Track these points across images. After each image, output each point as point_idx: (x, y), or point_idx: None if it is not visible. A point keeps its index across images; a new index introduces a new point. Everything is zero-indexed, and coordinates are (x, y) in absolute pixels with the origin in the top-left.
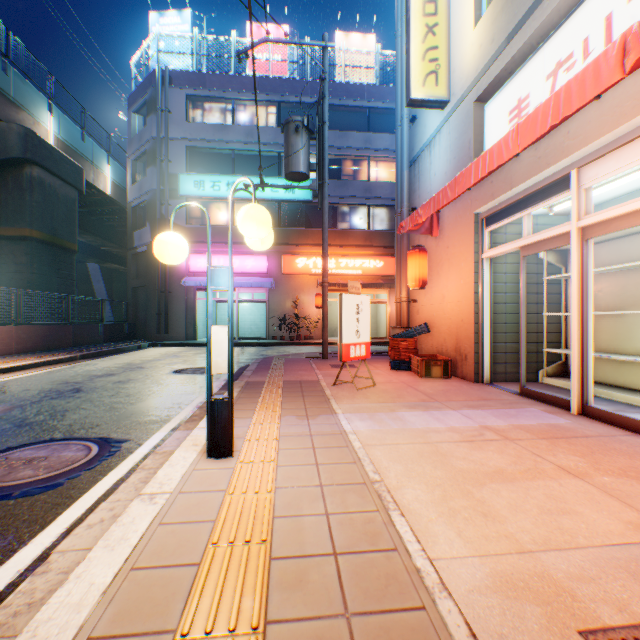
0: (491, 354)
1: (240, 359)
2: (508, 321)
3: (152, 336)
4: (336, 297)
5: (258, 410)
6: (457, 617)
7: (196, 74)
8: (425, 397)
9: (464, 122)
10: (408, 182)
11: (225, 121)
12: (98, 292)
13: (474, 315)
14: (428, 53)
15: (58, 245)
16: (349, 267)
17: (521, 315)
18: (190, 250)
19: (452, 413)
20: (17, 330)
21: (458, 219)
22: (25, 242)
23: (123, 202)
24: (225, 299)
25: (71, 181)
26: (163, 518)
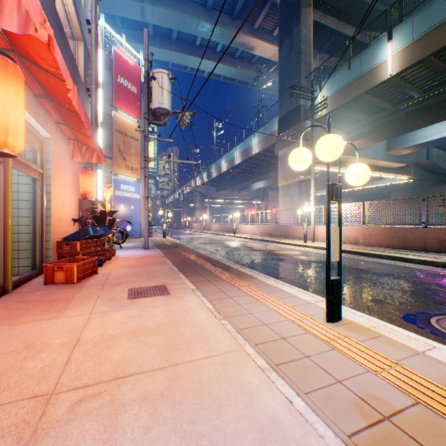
0: None
1: None
2: None
3: None
4: None
5: None
6: (197, 293)
7: None
8: None
9: None
10: None
11: None
12: None
13: None
14: None
15: None
16: None
17: None
18: None
19: None
20: None
21: None
22: None
23: None
24: None
25: None
26: (296, 297)
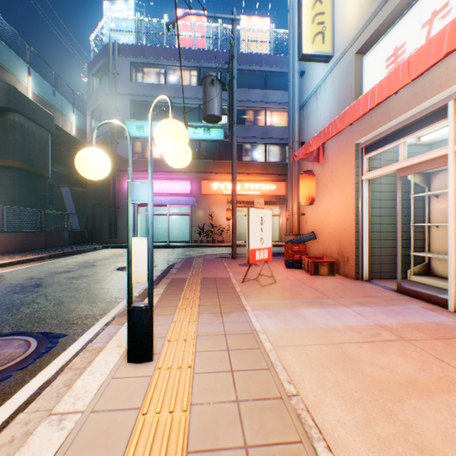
0: (369, 257)
1: (169, 258)
2: (382, 230)
3: (105, 240)
4: (241, 211)
5: (179, 307)
6: None
7: (138, 47)
8: (319, 294)
9: (346, 71)
10: (298, 122)
11: (159, 81)
12: (69, 208)
13: (355, 225)
14: (316, 17)
15: (34, 173)
16: (251, 189)
17: (398, 226)
18: (133, 177)
19: (346, 310)
20: (0, 236)
21: (341, 149)
22: (9, 170)
23: (85, 142)
24: (159, 213)
25: (44, 125)
26: (65, 454)
